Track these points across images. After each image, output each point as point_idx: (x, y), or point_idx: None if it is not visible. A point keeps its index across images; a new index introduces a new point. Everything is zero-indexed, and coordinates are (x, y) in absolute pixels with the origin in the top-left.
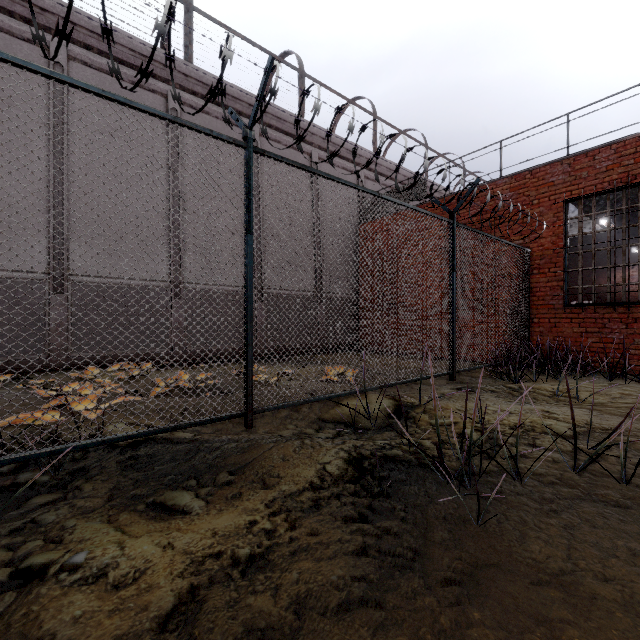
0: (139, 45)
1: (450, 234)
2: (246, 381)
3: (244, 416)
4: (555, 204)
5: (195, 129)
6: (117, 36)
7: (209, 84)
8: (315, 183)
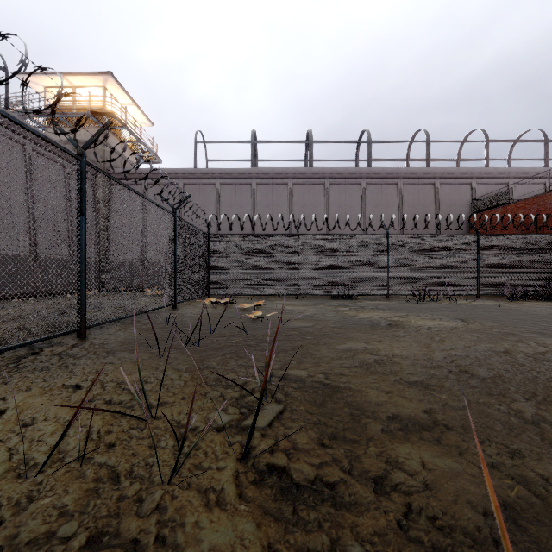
0: (351, 170)
1: (476, 239)
2: (387, 287)
3: (386, 295)
4: None
5: (375, 235)
6: (344, 171)
7: (378, 172)
8: (437, 199)
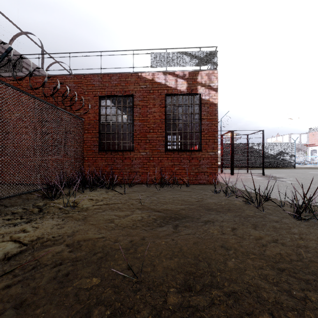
0: None
1: None
2: None
3: None
4: (95, 96)
5: None
6: None
7: None
8: None
